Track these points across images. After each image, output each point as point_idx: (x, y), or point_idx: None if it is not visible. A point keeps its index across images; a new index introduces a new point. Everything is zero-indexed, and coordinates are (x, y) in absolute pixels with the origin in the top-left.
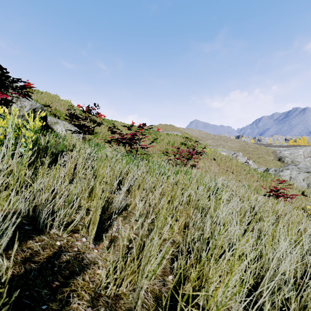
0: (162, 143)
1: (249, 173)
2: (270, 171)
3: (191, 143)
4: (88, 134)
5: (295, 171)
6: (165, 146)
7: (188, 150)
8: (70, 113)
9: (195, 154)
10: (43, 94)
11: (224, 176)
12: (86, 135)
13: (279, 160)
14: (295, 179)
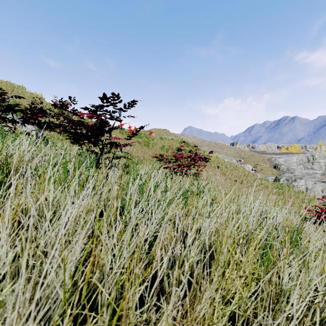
0: (154, 147)
1: (261, 183)
2: (282, 180)
3: (189, 148)
4: (60, 135)
5: (310, 181)
6: (159, 152)
7: (190, 155)
8: (31, 106)
9: (199, 160)
10: (0, 82)
11: (235, 189)
12: (55, 136)
13: (275, 167)
14: (313, 190)
